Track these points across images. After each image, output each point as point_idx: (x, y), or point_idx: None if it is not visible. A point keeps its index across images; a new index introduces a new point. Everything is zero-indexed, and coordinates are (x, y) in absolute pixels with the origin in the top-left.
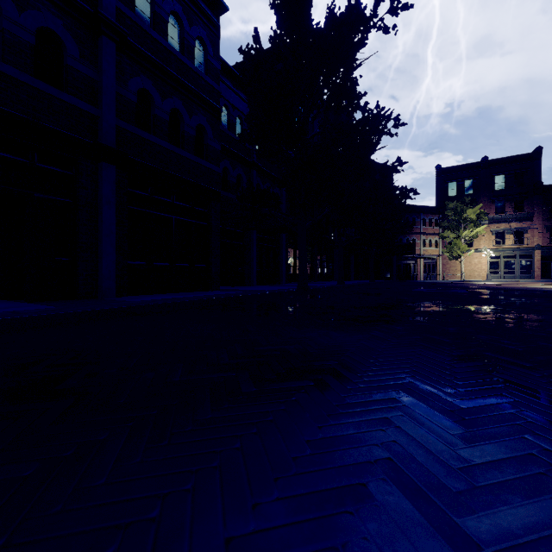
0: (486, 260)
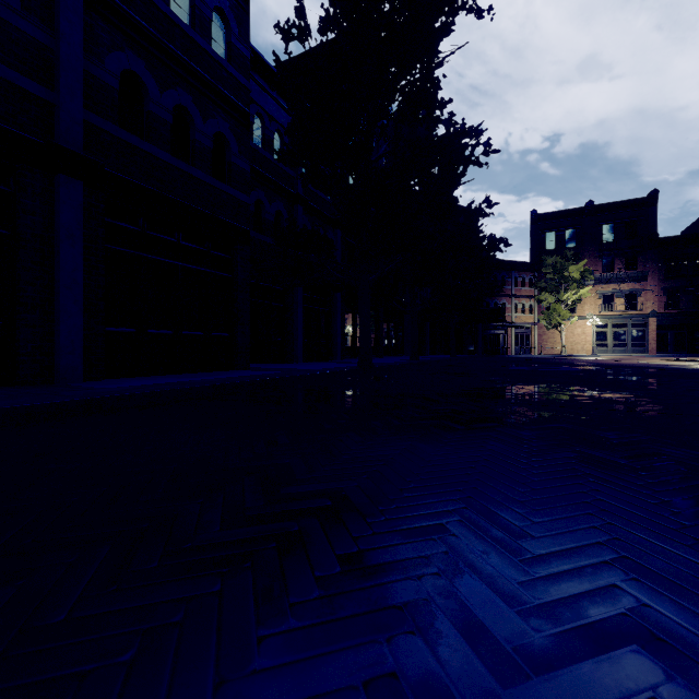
0: (591, 330)
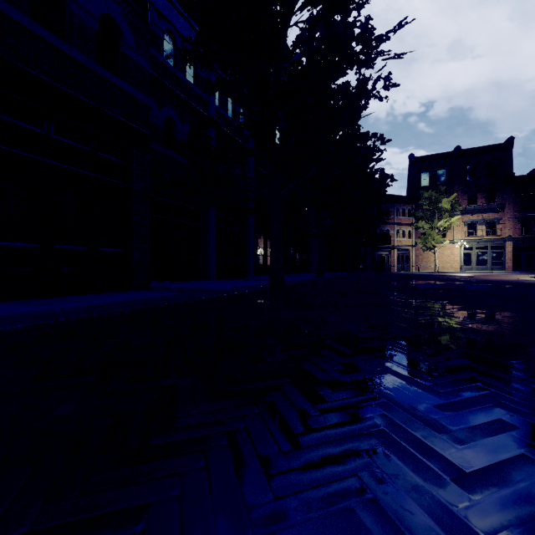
0: (458, 252)
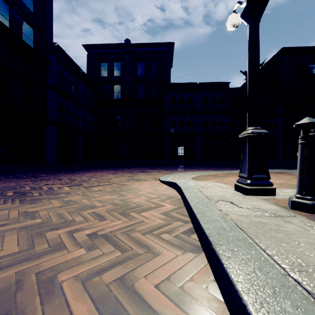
0: None
